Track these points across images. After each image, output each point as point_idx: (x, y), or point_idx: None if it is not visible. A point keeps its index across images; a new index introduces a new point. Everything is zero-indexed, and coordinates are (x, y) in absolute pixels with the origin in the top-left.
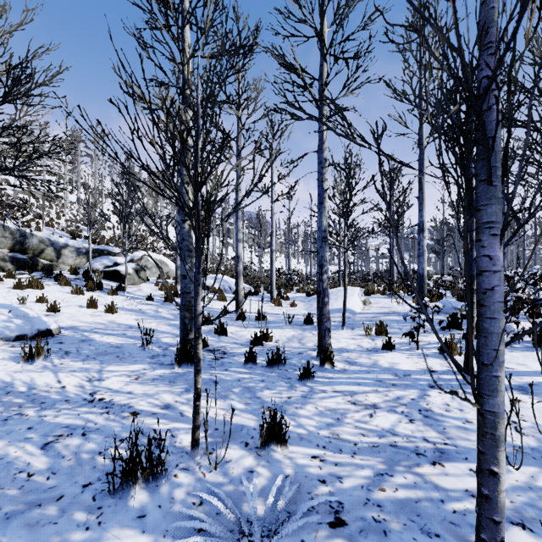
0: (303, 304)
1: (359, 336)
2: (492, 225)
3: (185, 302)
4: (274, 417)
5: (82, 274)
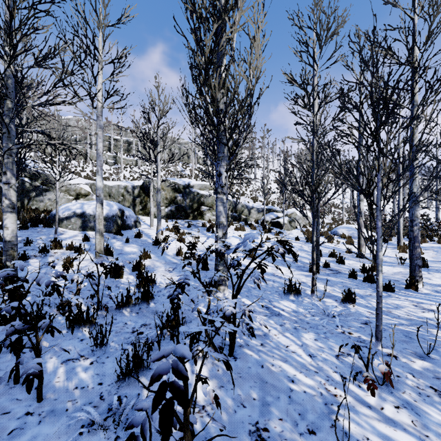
0: (434, 253)
1: None
2: (377, 216)
3: None
4: (350, 291)
5: (260, 224)
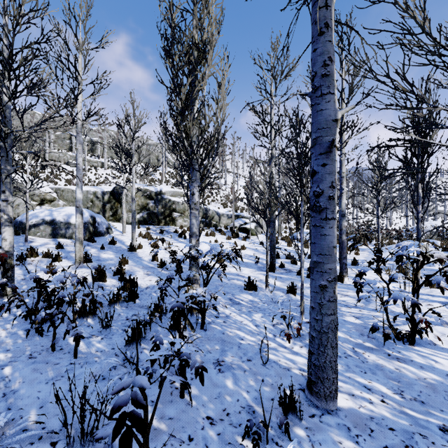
0: (368, 254)
1: (383, 274)
2: (301, 231)
3: (272, 245)
4: (292, 284)
5: (229, 229)
